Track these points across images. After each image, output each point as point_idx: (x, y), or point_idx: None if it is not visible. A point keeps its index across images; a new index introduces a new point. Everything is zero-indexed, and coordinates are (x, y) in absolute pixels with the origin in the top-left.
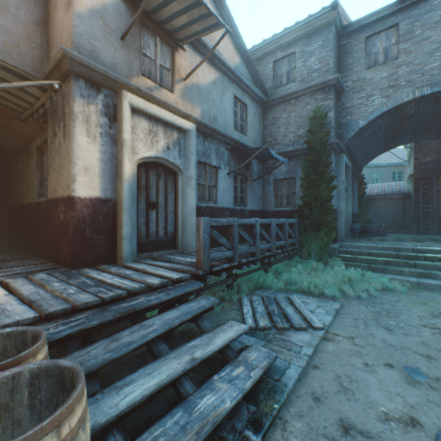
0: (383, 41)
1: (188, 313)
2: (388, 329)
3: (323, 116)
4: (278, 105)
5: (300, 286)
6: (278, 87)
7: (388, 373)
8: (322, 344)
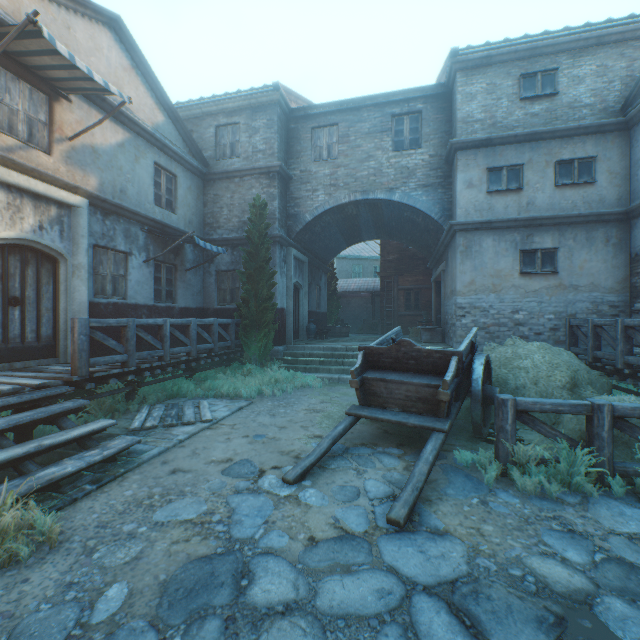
0: (327, 137)
1: (44, 413)
2: (274, 415)
3: (264, 206)
4: (221, 180)
5: (220, 391)
6: (222, 158)
7: (241, 440)
8: (203, 432)
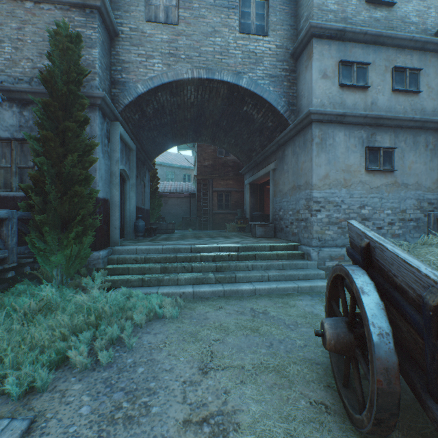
0: None
1: None
2: None
3: (75, 40)
4: None
5: None
6: None
7: None
8: None
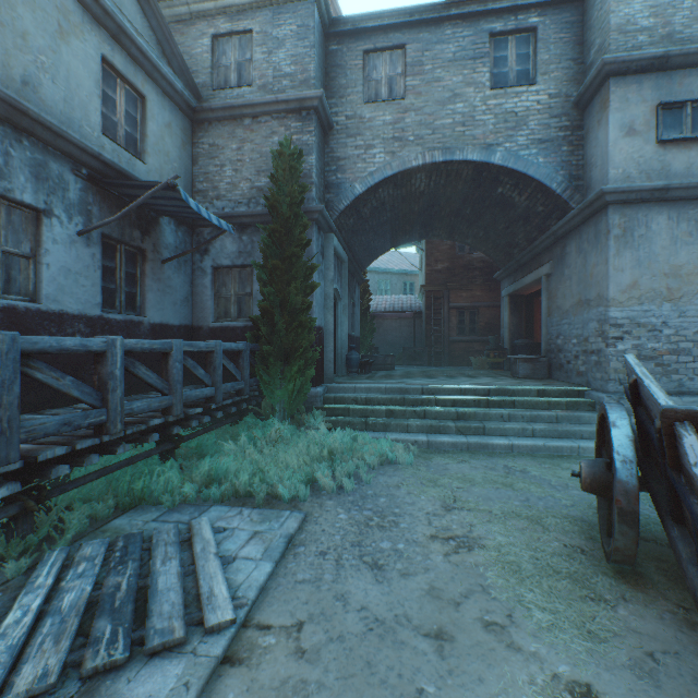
0: (387, 66)
1: None
2: (378, 567)
3: (296, 156)
4: (220, 121)
5: (233, 486)
6: (222, 88)
7: None
8: (211, 690)
